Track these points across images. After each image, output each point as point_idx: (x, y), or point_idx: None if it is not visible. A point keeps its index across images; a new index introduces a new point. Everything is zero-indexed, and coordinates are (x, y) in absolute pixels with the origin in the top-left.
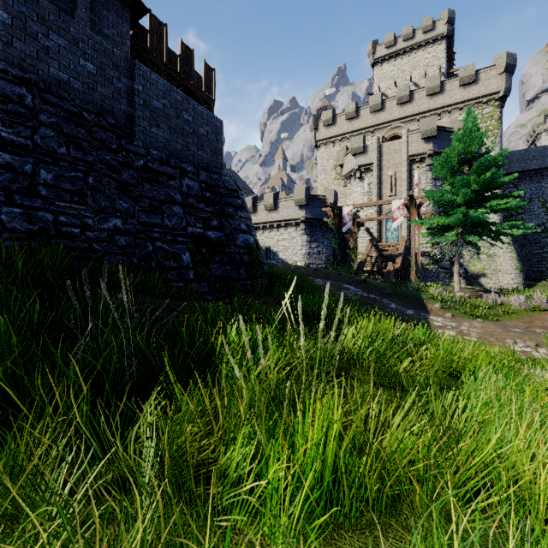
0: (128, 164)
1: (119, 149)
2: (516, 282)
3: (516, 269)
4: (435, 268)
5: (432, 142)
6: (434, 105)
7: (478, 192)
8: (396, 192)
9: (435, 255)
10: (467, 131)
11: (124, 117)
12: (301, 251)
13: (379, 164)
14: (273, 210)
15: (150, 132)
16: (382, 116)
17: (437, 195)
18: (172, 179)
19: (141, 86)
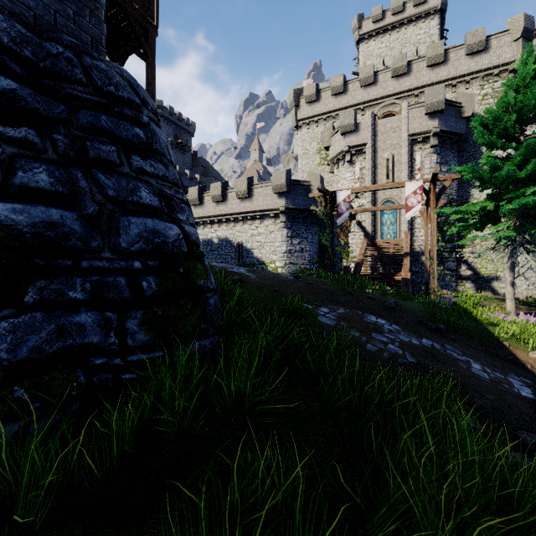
0: None
1: None
2: None
3: None
4: (440, 270)
5: (438, 118)
6: (436, 78)
7: None
8: (393, 178)
9: (440, 254)
10: (528, 77)
11: None
12: (281, 248)
13: (373, 145)
14: (247, 198)
15: None
16: (374, 90)
17: (486, 170)
18: None
19: None
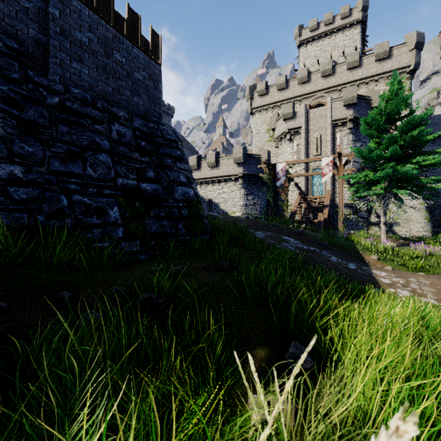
0: (36, 100)
1: (23, 80)
2: (425, 230)
3: (425, 218)
4: (355, 218)
5: (353, 108)
6: (353, 78)
7: (403, 149)
8: (321, 152)
9: (355, 206)
10: (394, 93)
11: (34, 44)
12: (239, 202)
13: (307, 128)
14: (215, 167)
15: (70, 66)
16: (308, 87)
17: (366, 152)
18: (98, 123)
19: (58, 10)
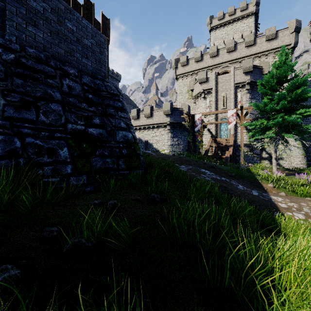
0: None
1: None
2: (302, 163)
3: (302, 155)
4: (251, 154)
5: (250, 75)
6: (250, 53)
7: (289, 103)
8: (226, 106)
9: (251, 146)
10: (282, 62)
11: None
12: (167, 143)
13: (216, 89)
14: (150, 117)
15: (26, 30)
16: (217, 59)
17: (262, 106)
18: (51, 78)
19: None
